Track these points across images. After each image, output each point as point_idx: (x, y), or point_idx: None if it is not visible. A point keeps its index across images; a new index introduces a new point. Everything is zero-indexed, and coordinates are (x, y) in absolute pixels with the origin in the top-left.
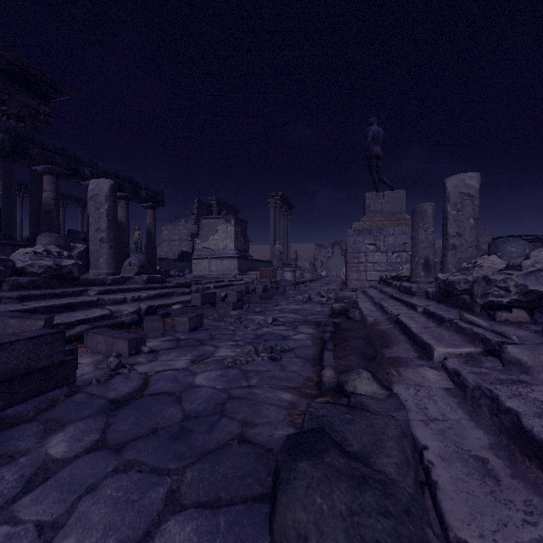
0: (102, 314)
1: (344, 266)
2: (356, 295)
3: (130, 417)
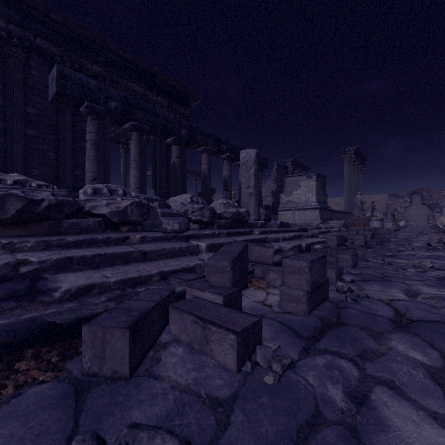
0: (276, 248)
1: (425, 216)
2: None
3: (441, 340)
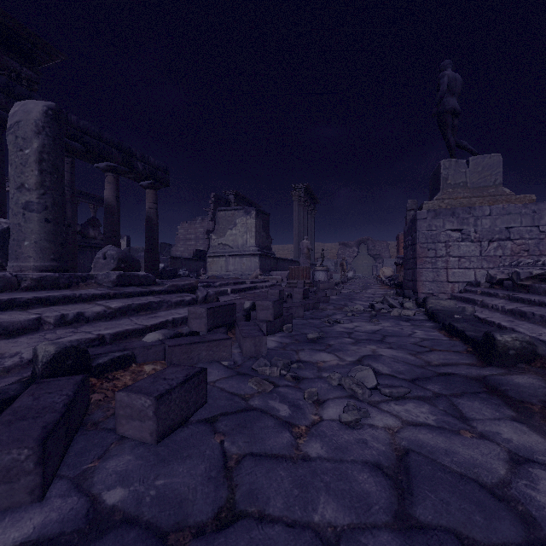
0: None
1: (370, 267)
2: (472, 307)
3: None
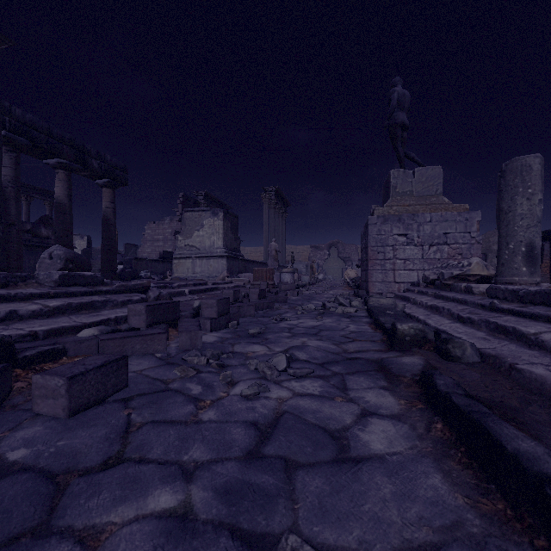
0: None
1: (340, 269)
2: (403, 304)
3: None
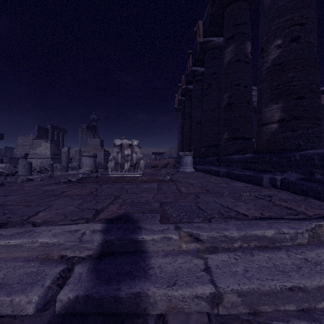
0: None
1: None
2: None
3: None
